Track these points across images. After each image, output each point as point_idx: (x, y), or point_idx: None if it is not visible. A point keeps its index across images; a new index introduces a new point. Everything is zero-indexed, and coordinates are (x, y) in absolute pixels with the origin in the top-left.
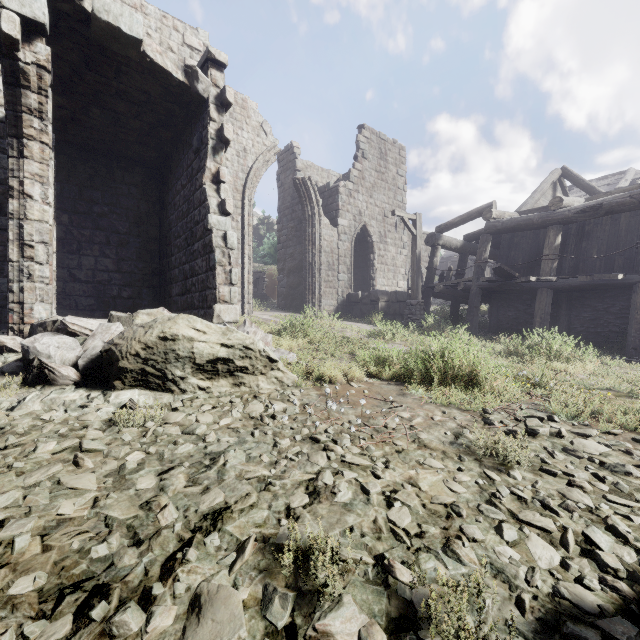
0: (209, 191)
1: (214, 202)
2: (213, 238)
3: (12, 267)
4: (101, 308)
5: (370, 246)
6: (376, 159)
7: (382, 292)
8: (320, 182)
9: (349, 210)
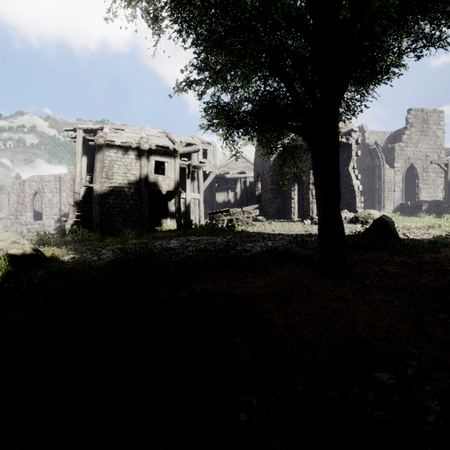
0: (351, 172)
1: (353, 176)
2: (354, 188)
3: (310, 201)
4: (299, 212)
5: (415, 175)
6: (420, 125)
7: (424, 201)
8: (378, 140)
9: (401, 158)
